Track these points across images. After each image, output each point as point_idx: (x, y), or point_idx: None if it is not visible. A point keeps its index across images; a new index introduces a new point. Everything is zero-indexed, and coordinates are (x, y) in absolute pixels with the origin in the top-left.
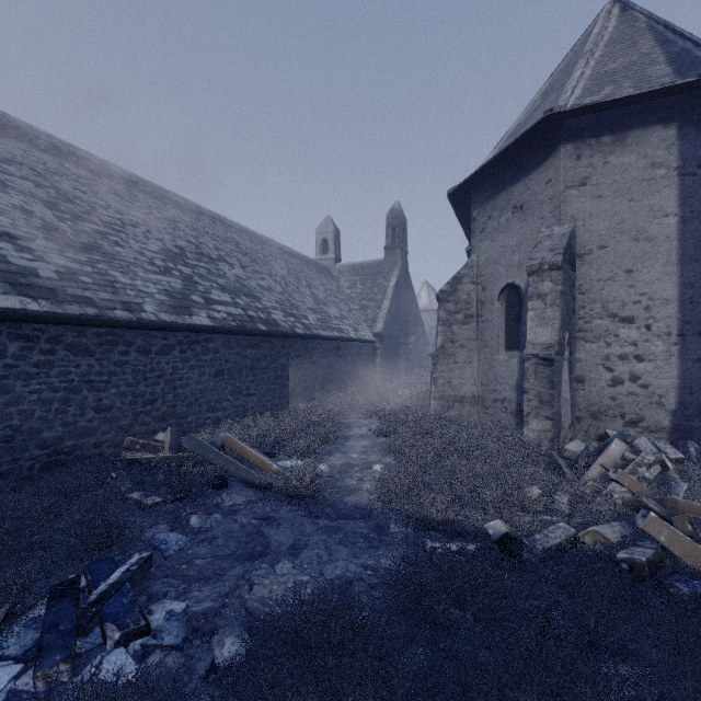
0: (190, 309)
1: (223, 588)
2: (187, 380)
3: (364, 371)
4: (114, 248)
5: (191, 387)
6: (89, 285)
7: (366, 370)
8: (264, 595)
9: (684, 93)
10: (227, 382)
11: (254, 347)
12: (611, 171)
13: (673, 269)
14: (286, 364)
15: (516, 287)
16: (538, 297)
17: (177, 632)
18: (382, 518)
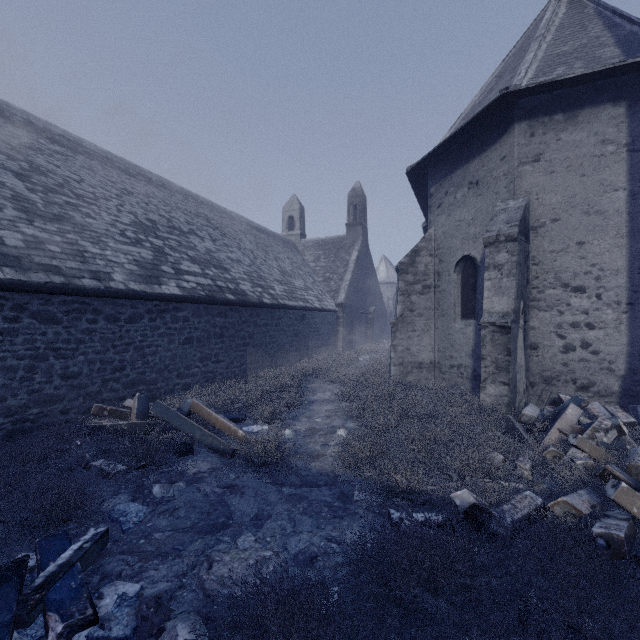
0: (159, 279)
1: (182, 566)
2: (157, 347)
3: (327, 339)
4: (85, 219)
5: (160, 354)
6: (57, 254)
7: (329, 338)
8: (224, 574)
9: (633, 73)
10: (196, 350)
11: (223, 316)
12: (563, 147)
13: (622, 241)
14: (254, 332)
15: (471, 259)
16: (494, 267)
17: (128, 621)
18: (347, 485)
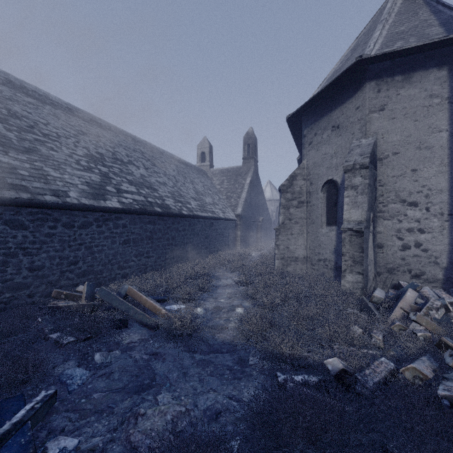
0: (104, 196)
1: (113, 422)
2: (102, 247)
3: (229, 240)
4: (49, 151)
5: (105, 251)
6: (26, 177)
7: (230, 239)
8: (146, 429)
9: (452, 46)
10: (132, 248)
11: (152, 223)
12: (402, 100)
13: (445, 169)
14: (175, 235)
15: (334, 182)
16: (351, 188)
17: None
18: (243, 352)
